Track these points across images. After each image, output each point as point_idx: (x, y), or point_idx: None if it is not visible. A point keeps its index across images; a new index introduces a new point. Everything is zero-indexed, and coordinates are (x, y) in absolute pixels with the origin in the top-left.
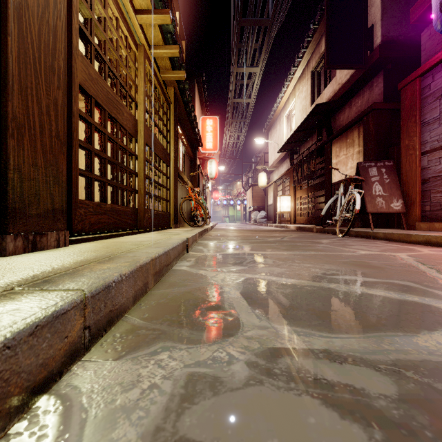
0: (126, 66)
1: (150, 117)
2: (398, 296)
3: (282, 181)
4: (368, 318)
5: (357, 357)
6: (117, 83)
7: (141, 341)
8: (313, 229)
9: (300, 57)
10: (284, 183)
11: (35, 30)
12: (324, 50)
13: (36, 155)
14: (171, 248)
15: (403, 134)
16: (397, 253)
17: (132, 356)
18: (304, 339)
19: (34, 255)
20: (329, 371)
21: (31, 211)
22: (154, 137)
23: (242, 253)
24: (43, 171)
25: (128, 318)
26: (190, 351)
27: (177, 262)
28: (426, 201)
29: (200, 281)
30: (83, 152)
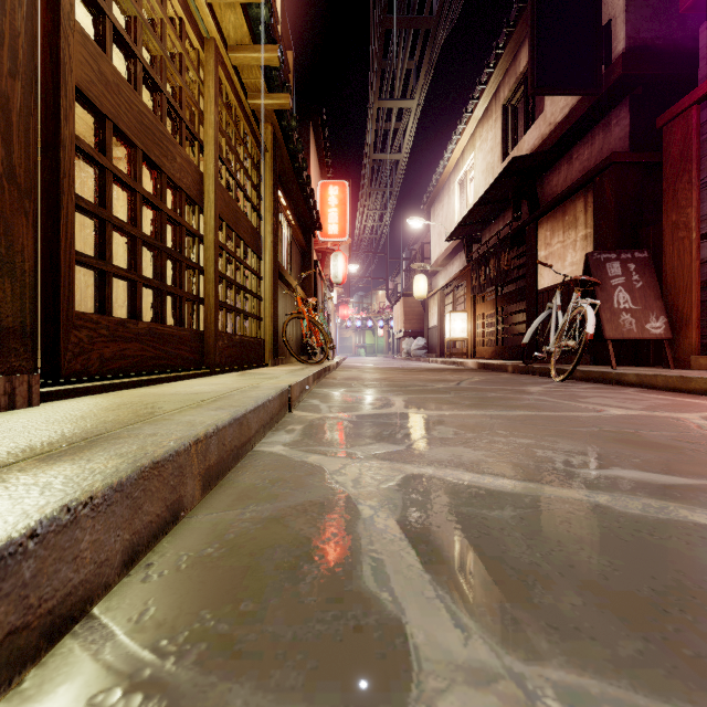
0: (180, 73)
1: (228, 169)
2: None
3: (453, 288)
4: None
5: None
6: (161, 101)
7: None
8: (507, 367)
9: (484, 83)
10: (457, 291)
11: None
12: (524, 70)
13: None
14: (252, 408)
15: (667, 203)
16: (680, 413)
17: None
18: None
19: None
20: None
21: None
22: (235, 205)
23: (392, 413)
24: None
25: (92, 625)
26: None
27: (267, 435)
28: None
29: (308, 485)
30: (117, 236)
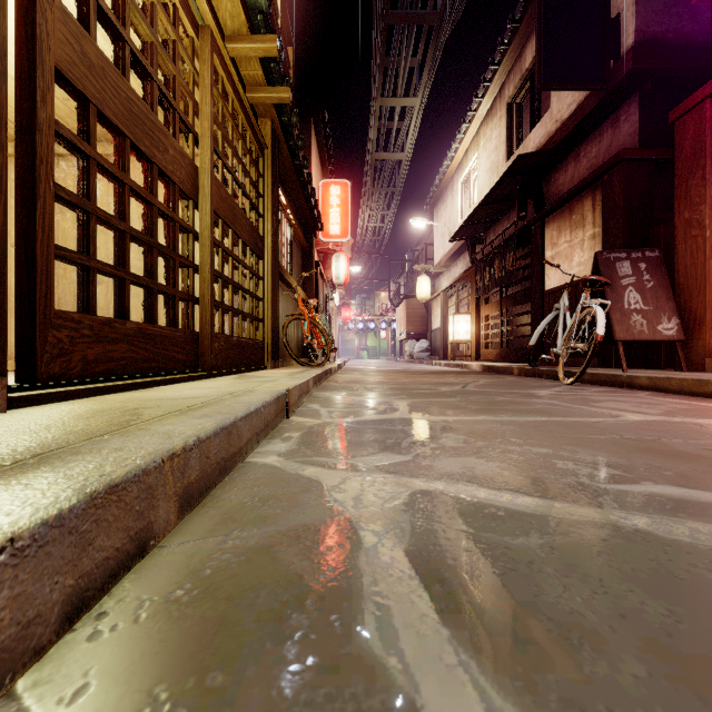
0: (173, 61)
1: (225, 164)
2: None
3: (457, 289)
4: None
5: None
6: (152, 89)
7: None
8: (512, 370)
9: (488, 80)
10: (460, 293)
11: None
12: (529, 66)
13: None
14: (243, 415)
15: (680, 200)
16: (701, 418)
17: None
18: None
19: None
20: None
21: None
22: (232, 202)
23: (397, 418)
24: None
25: (7, 711)
26: None
27: (261, 443)
28: None
29: (302, 504)
30: (111, 235)
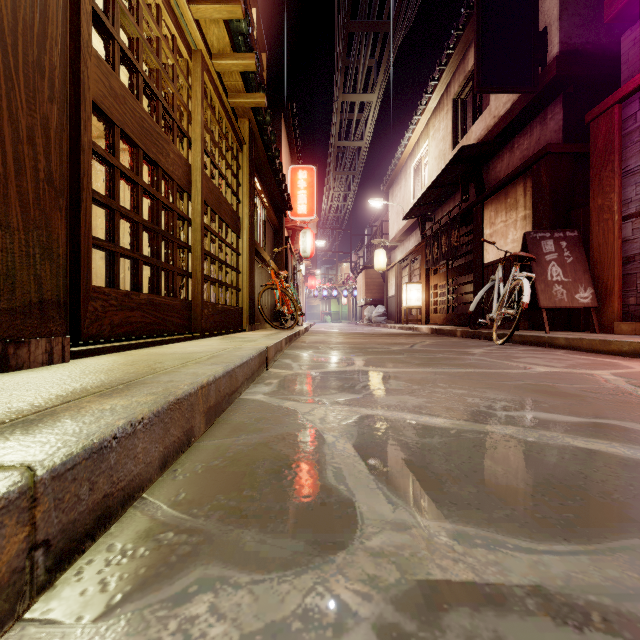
0: (172, 81)
1: (212, 161)
2: (630, 453)
3: (409, 261)
4: (595, 503)
5: (609, 609)
6: (158, 107)
7: (161, 563)
8: (456, 332)
9: (436, 79)
10: (413, 264)
11: None
12: (471, 68)
13: (9, 209)
14: (239, 364)
15: (594, 189)
16: (595, 370)
17: (132, 608)
18: (487, 557)
19: None
20: None
21: None
22: (218, 192)
23: (353, 370)
24: (22, 237)
25: (146, 502)
26: (256, 591)
27: (250, 387)
28: (630, 290)
29: (285, 422)
30: None
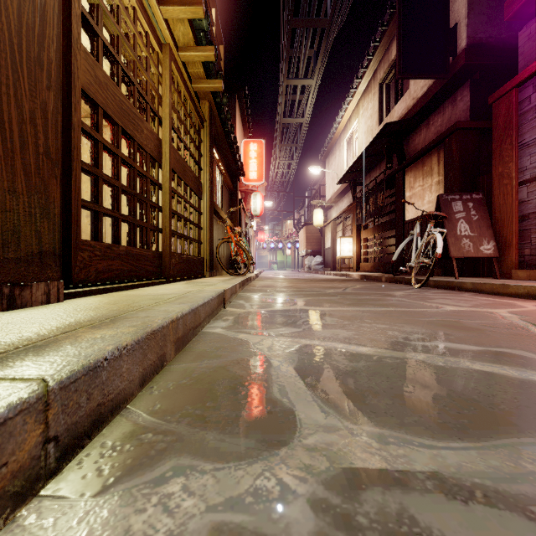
0: (146, 70)
1: (178, 136)
2: (517, 374)
3: (343, 219)
4: (485, 412)
5: (489, 488)
6: (134, 91)
7: (143, 456)
8: (381, 278)
9: (365, 67)
10: (345, 221)
11: (13, 7)
12: (394, 58)
13: (15, 177)
14: (201, 304)
15: (496, 159)
16: (494, 309)
17: (123, 487)
18: (398, 451)
19: (7, 316)
20: (450, 519)
21: (7, 254)
22: (183, 162)
23: (295, 309)
24: (26, 200)
25: (129, 411)
26: (218, 475)
27: (210, 322)
28: (525, 243)
29: (239, 350)
30: None
